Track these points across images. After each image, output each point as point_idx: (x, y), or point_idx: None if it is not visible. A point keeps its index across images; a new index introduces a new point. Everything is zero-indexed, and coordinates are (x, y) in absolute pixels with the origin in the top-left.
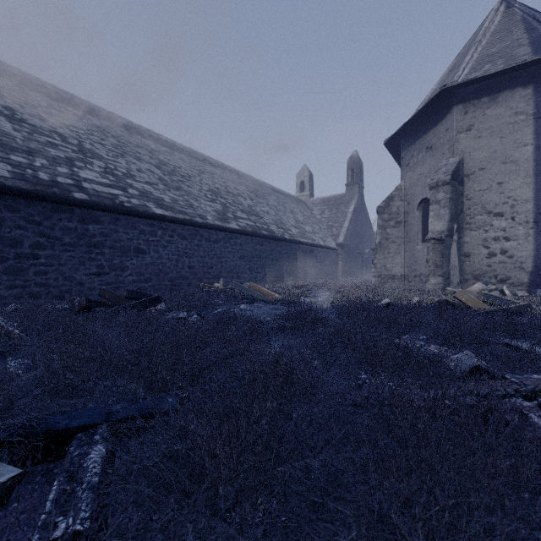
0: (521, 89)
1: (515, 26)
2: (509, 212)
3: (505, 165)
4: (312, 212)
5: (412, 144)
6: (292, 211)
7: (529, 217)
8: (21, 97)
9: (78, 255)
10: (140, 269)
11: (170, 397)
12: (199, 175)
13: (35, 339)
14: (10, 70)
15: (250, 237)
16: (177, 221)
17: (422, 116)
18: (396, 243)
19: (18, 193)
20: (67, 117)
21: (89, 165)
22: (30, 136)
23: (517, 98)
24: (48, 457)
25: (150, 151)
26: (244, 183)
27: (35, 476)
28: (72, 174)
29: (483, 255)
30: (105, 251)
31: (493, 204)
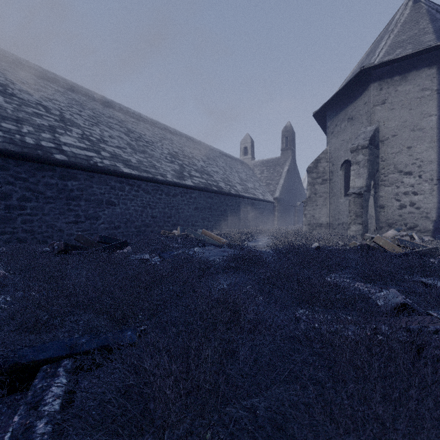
0: (427, 69)
1: (421, 18)
2: (417, 171)
3: (414, 132)
4: (253, 172)
5: (336, 115)
6: (237, 171)
7: (433, 175)
8: (12, 76)
9: (58, 207)
10: (111, 218)
11: (129, 331)
12: (161, 141)
13: (17, 277)
14: (4, 54)
15: (203, 192)
16: (141, 179)
17: (344, 92)
18: (323, 197)
19: (7, 155)
20: (51, 93)
21: (68, 132)
22: (19, 107)
23: (424, 77)
24: (16, 388)
25: (120, 121)
26: (198, 148)
27: (2, 406)
28: (54, 139)
29: (395, 207)
30: (81, 203)
31: (403, 164)
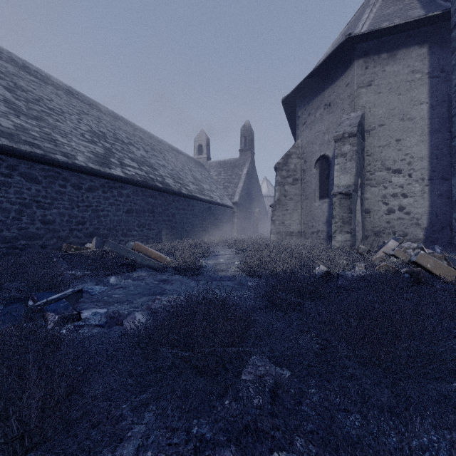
0: (418, 47)
1: None
2: (406, 169)
3: (403, 122)
4: (209, 173)
5: (309, 102)
6: (191, 169)
7: (424, 174)
8: None
9: None
10: None
11: None
12: (79, 115)
13: None
14: None
15: (140, 189)
16: (17, 154)
17: (320, 72)
18: (294, 200)
19: None
20: None
21: None
22: None
23: (414, 56)
24: None
25: (2, 72)
26: (139, 136)
27: None
28: None
29: (382, 212)
30: None
31: (392, 160)
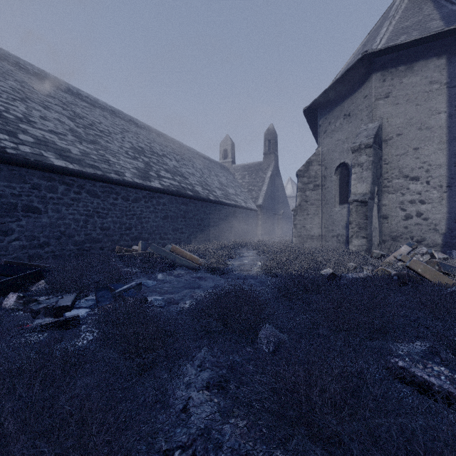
0: (436, 59)
1: (424, 4)
2: (424, 176)
3: (421, 131)
4: (234, 177)
5: (329, 112)
6: (217, 175)
7: (443, 181)
8: None
9: None
10: (33, 231)
11: None
12: (122, 133)
13: None
14: None
15: (174, 197)
16: (85, 176)
17: (340, 84)
18: (315, 205)
19: None
20: None
21: None
22: None
23: (432, 68)
24: None
25: (64, 103)
26: (171, 146)
27: None
28: None
29: (400, 217)
30: None
31: (409, 168)
